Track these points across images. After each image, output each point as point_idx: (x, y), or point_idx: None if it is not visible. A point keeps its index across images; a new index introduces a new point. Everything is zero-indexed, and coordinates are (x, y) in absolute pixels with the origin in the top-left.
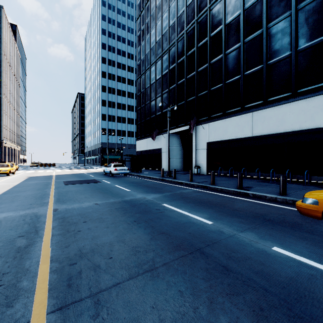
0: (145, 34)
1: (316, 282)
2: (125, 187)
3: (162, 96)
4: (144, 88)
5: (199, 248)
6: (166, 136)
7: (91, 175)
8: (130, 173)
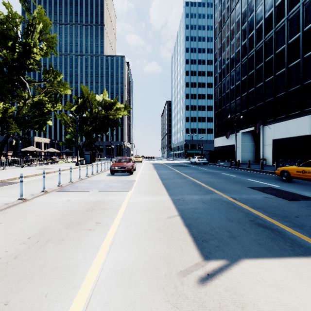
0: (221, 52)
1: (248, 181)
2: (205, 168)
3: (235, 102)
4: (220, 96)
5: (225, 178)
6: (239, 134)
7: (182, 163)
8: (208, 163)
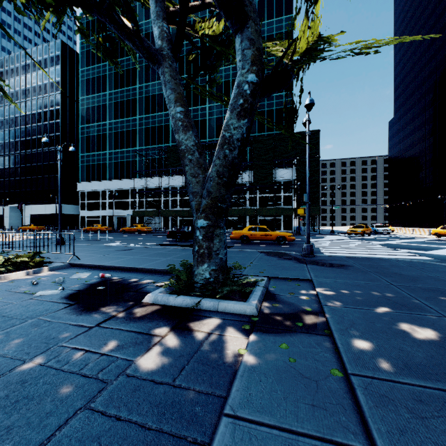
0: None
1: None
2: None
3: (5, 181)
4: None
5: None
6: (8, 207)
7: None
8: None
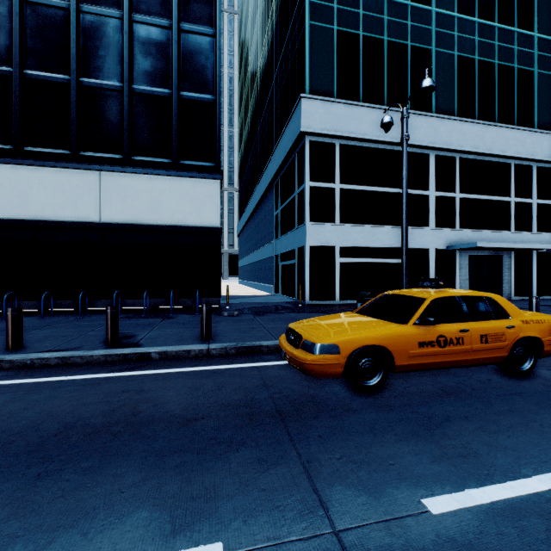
0: None
1: None
2: None
3: None
4: None
5: None
6: None
7: None
8: None
